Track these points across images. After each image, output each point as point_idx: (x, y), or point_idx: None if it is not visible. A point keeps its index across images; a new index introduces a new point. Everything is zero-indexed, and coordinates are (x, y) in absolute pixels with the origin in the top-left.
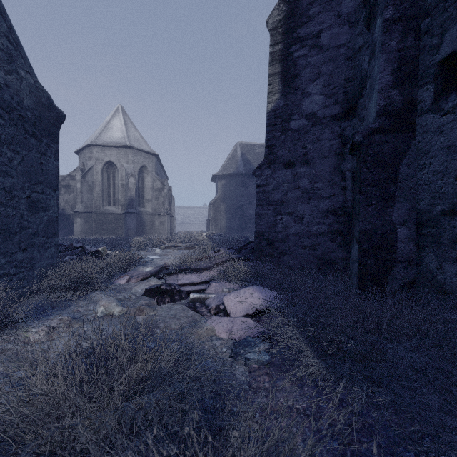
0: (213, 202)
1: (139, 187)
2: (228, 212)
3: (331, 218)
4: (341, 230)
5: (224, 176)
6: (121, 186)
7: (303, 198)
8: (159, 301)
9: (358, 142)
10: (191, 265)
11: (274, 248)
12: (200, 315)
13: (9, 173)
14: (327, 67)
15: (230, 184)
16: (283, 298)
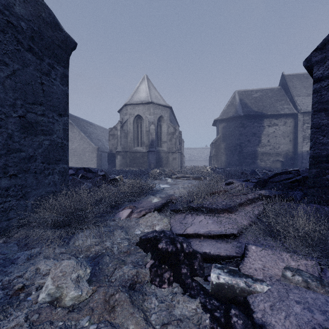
0: (214, 142)
1: (158, 132)
2: (227, 149)
3: None
4: None
5: (224, 119)
6: (145, 132)
7: None
8: (153, 276)
9: None
10: (204, 202)
11: None
12: None
13: None
14: None
15: (230, 126)
16: None
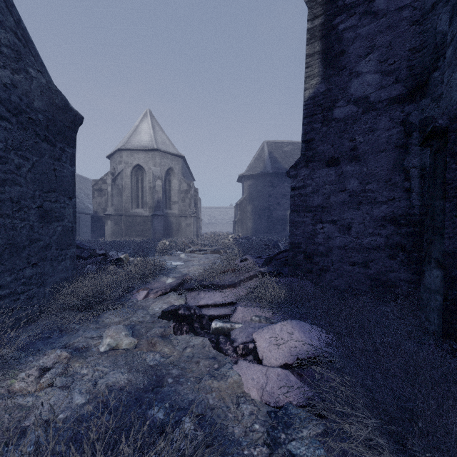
0: (239, 203)
1: (166, 189)
2: (254, 213)
3: (390, 228)
4: (404, 244)
5: (251, 176)
6: (148, 189)
7: (350, 203)
8: (176, 330)
9: (442, 127)
10: (215, 280)
11: (313, 262)
12: (223, 355)
13: (17, 182)
14: (384, 37)
15: (257, 184)
16: (336, 345)
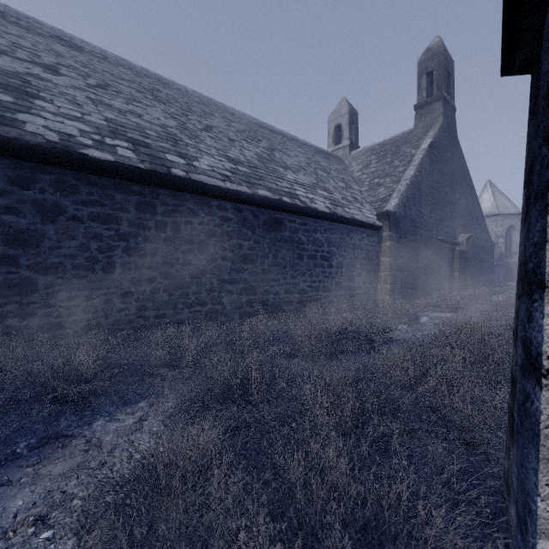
0: None
1: (506, 243)
2: None
3: None
4: None
5: None
6: None
7: None
8: None
9: None
10: None
11: None
12: None
13: (489, 265)
14: None
15: None
16: None
